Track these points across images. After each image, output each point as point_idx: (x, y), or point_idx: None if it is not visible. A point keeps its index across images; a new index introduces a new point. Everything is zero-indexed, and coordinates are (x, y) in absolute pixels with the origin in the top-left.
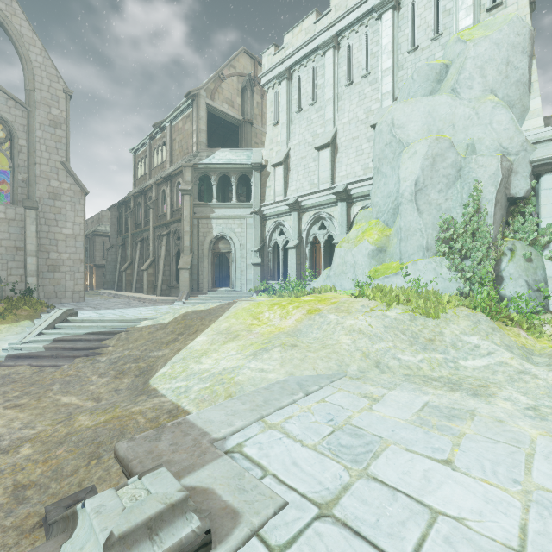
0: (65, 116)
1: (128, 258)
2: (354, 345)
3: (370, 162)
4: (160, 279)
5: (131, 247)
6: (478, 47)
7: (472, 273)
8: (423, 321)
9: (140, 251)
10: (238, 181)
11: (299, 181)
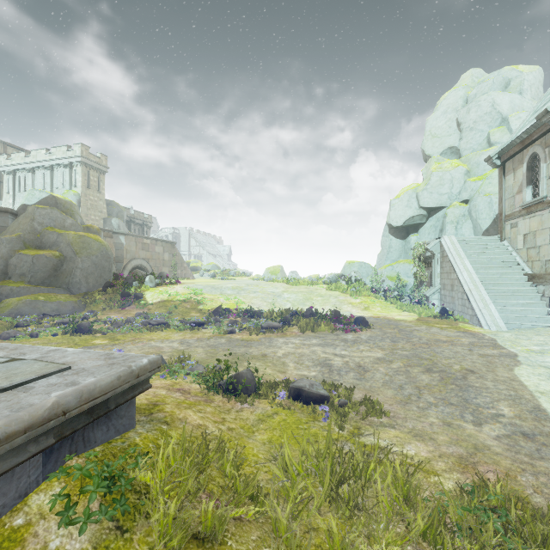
0: None
1: None
2: None
3: None
4: None
5: None
6: None
7: None
8: None
9: None
10: None
11: None
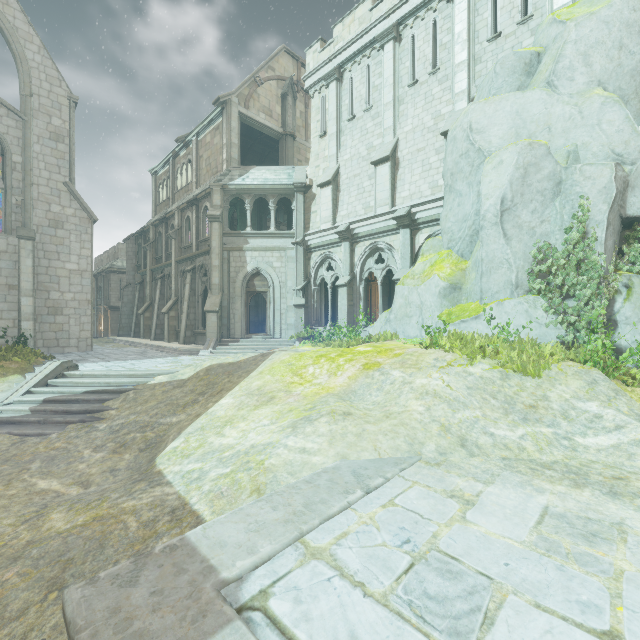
0: (69, 128)
1: (147, 298)
2: (429, 414)
3: (440, 179)
4: (184, 323)
5: (150, 285)
6: (581, 27)
7: (577, 317)
8: (519, 380)
9: (160, 290)
10: (278, 208)
11: (351, 204)
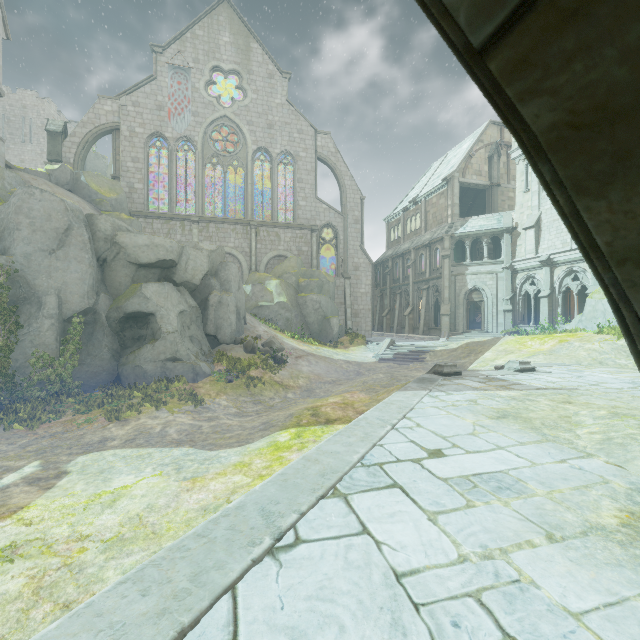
0: (361, 215)
1: (387, 306)
2: (588, 355)
3: None
4: (422, 322)
5: (389, 297)
6: None
7: None
8: None
9: (399, 301)
10: None
11: (551, 240)
